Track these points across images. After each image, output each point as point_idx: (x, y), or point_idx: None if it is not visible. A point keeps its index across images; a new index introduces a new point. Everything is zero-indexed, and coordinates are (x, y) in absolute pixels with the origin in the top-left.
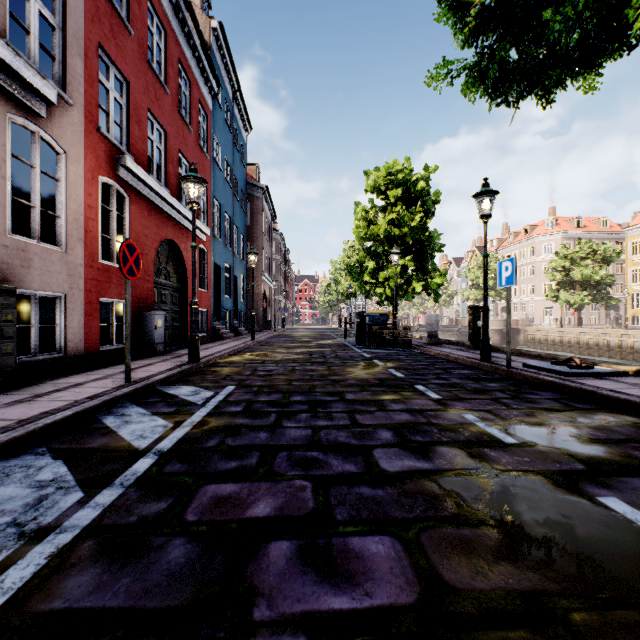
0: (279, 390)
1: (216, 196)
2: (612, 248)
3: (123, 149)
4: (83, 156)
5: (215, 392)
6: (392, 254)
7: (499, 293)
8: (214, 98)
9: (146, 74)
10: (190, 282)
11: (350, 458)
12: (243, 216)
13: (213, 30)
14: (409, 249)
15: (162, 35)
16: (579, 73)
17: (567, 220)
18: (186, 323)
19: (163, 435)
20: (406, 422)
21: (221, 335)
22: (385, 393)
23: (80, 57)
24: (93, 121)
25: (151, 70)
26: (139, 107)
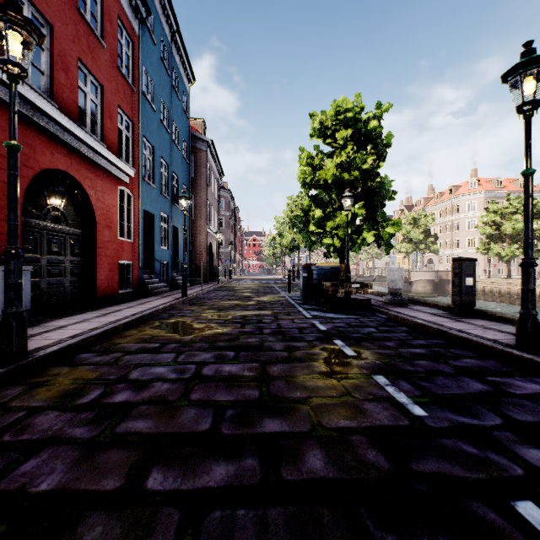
0: None
1: (147, 136)
2: None
3: None
4: None
5: None
6: (344, 198)
7: (428, 246)
8: (144, 26)
9: None
10: (102, 229)
11: None
12: (186, 167)
13: None
14: (358, 196)
15: None
16: None
17: (488, 181)
18: (95, 279)
19: None
20: None
21: (150, 290)
22: None
23: None
24: None
25: None
26: None
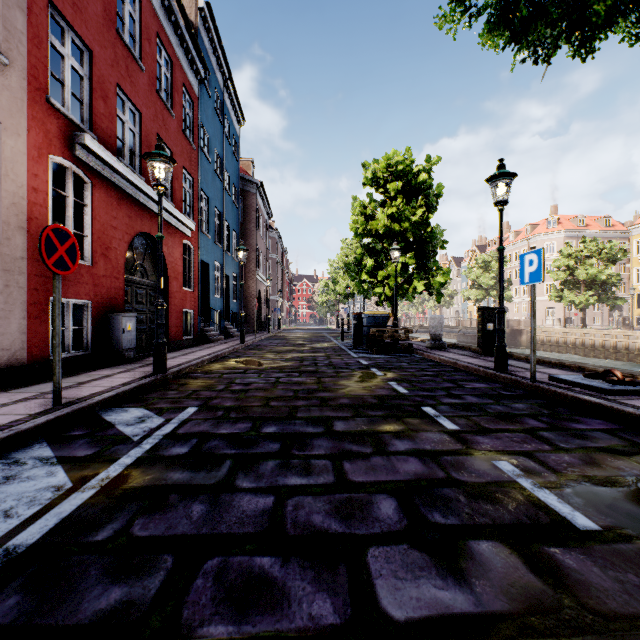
0: (250, 415)
1: (204, 189)
2: (615, 247)
3: (82, 126)
4: (25, 129)
5: (166, 419)
6: (392, 250)
7: None
8: (201, 84)
9: (115, 45)
10: (172, 280)
11: (326, 575)
12: (236, 212)
13: (200, 10)
14: (410, 246)
15: (136, 5)
16: (633, 9)
17: (569, 219)
18: (167, 325)
19: (41, 510)
20: (416, 478)
21: (208, 338)
22: (385, 420)
23: (21, 10)
24: (40, 89)
25: (121, 41)
26: (105, 81)
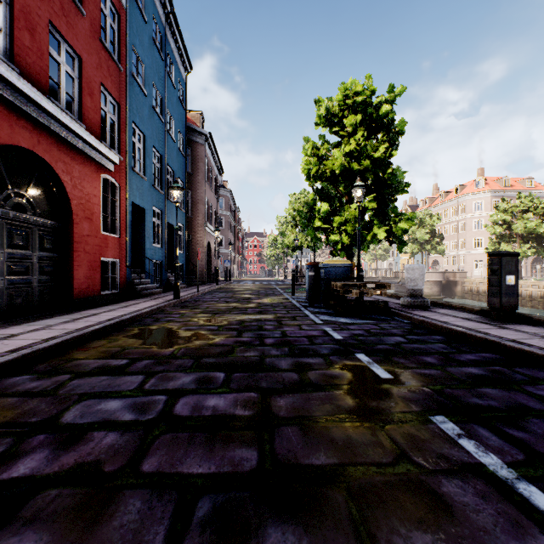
0: None
1: (136, 122)
2: None
3: None
4: None
5: None
6: (355, 188)
7: (434, 247)
8: (132, 0)
9: None
10: (80, 221)
11: None
12: (182, 161)
13: None
14: (368, 189)
15: None
16: None
17: (495, 180)
18: (71, 278)
19: None
20: None
21: (139, 292)
22: None
23: None
24: None
25: None
26: None
